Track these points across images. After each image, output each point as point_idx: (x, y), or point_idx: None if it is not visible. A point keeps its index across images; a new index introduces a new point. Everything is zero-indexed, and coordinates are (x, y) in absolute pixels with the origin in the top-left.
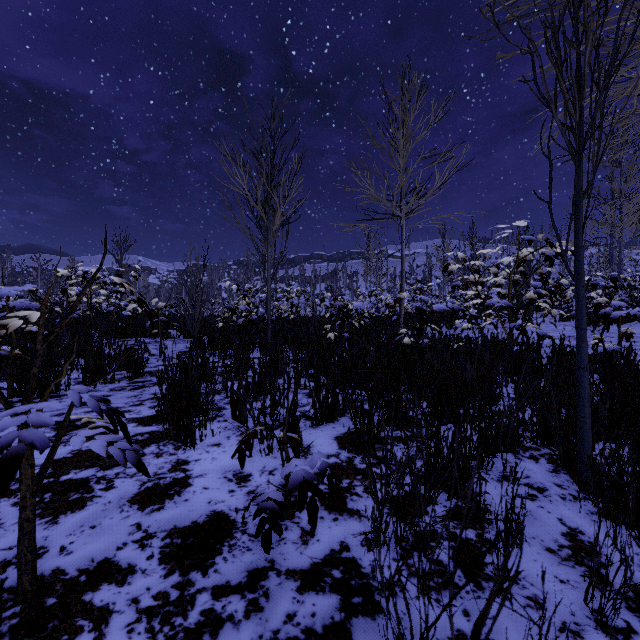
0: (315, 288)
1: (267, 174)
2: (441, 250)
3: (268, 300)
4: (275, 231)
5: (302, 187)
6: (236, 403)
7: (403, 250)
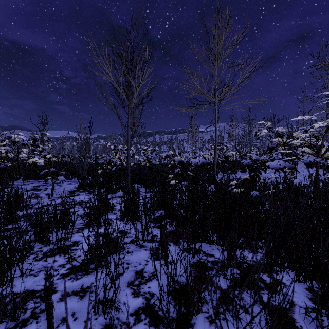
0: (161, 148)
1: (128, 69)
2: (231, 127)
3: (128, 156)
4: (133, 108)
5: (152, 75)
6: (48, 313)
7: (216, 124)
